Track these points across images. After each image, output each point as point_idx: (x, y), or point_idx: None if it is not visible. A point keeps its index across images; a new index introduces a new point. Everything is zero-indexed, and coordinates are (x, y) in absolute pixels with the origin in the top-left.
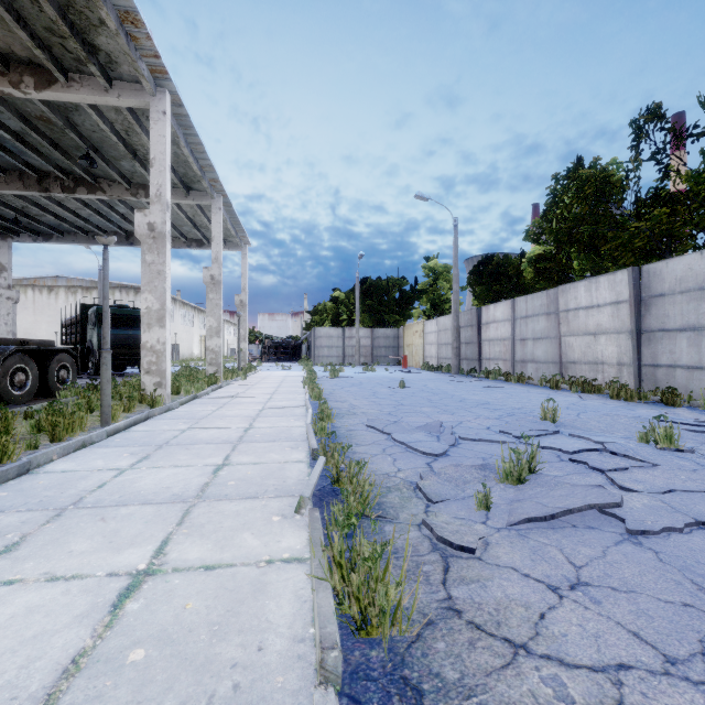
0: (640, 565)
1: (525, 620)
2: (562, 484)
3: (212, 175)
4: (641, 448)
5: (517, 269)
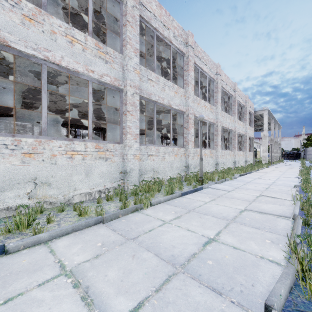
0: None
1: None
2: None
3: (276, 122)
4: None
5: None
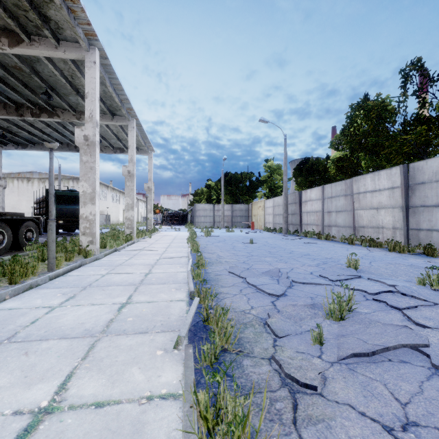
0: None
1: None
2: (375, 322)
3: (128, 105)
4: (422, 290)
5: (324, 166)
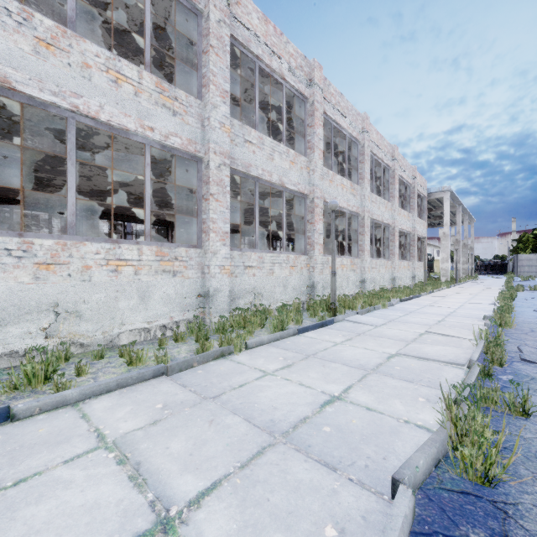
0: None
1: None
2: None
3: (466, 212)
4: None
5: None
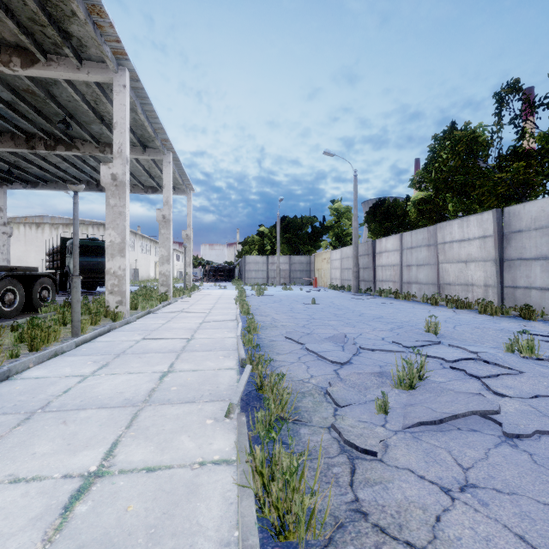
0: (518, 467)
1: (424, 523)
2: (447, 390)
3: (163, 136)
4: (508, 357)
5: (403, 210)
